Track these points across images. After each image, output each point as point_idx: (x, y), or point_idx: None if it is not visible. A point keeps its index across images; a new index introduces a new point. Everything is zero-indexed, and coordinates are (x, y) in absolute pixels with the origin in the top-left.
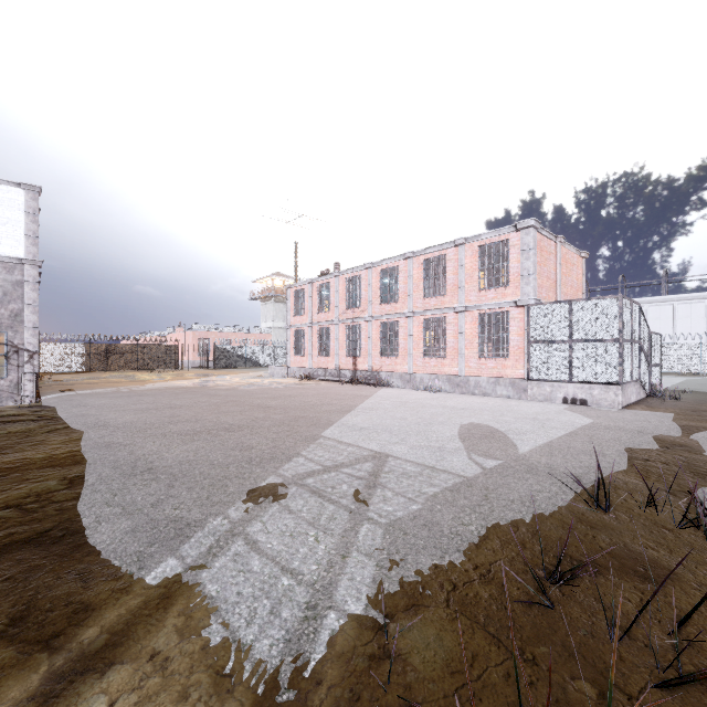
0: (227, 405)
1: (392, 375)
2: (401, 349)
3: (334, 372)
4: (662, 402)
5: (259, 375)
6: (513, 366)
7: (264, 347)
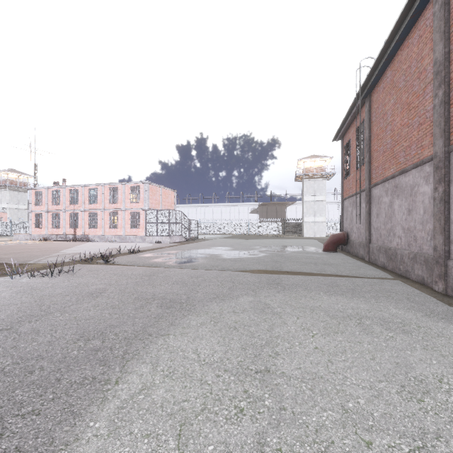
0: (6, 249)
1: (95, 236)
2: (99, 225)
3: (62, 236)
4: (187, 241)
5: (5, 240)
6: (141, 231)
7: (2, 222)
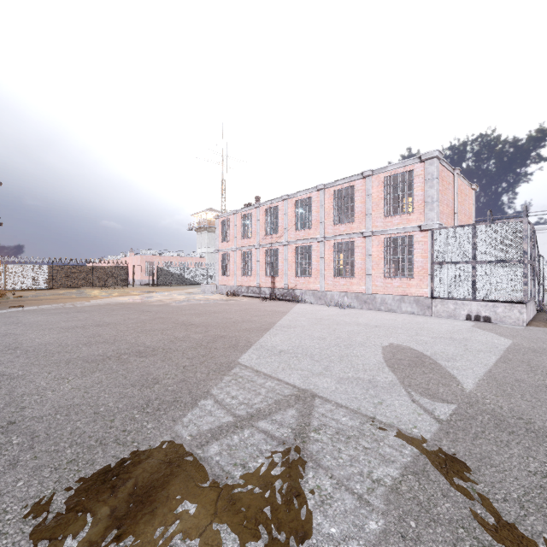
0: (152, 323)
1: (306, 292)
2: (314, 270)
3: (255, 290)
4: None
5: (192, 291)
6: (417, 285)
7: (199, 268)
